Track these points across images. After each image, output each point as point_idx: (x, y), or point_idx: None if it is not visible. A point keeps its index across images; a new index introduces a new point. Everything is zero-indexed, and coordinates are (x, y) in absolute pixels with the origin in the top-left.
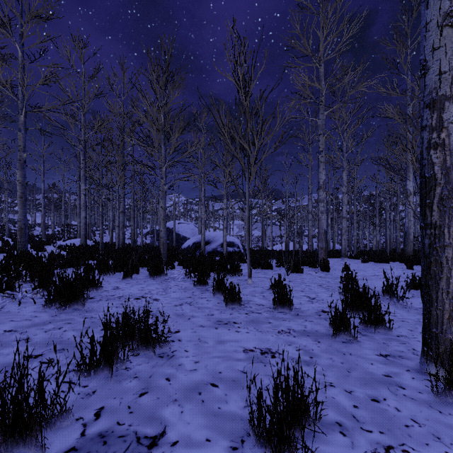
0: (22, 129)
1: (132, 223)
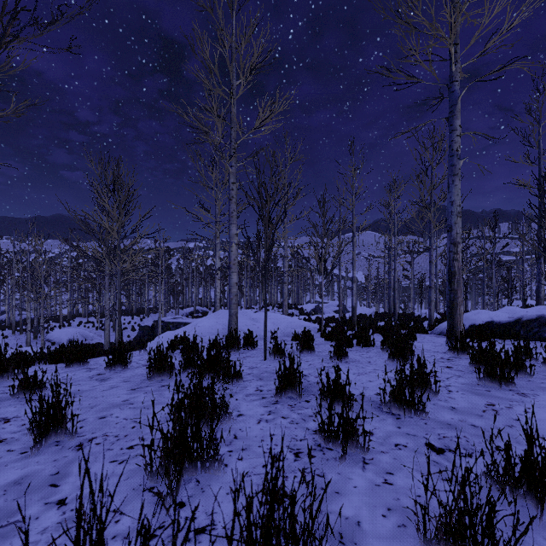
0: None
1: None
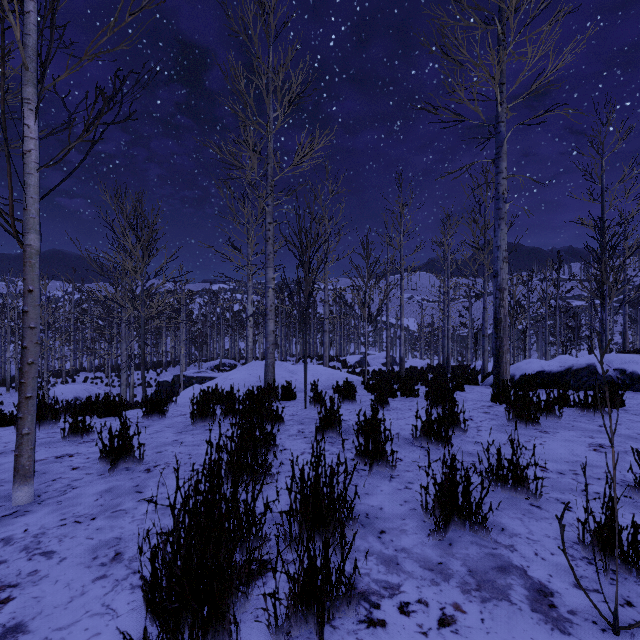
0: None
1: None
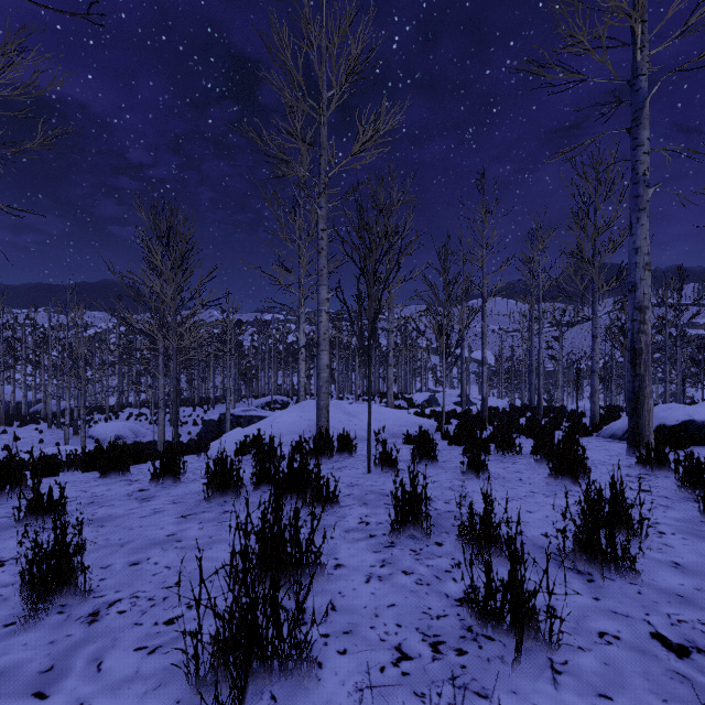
0: None
1: None
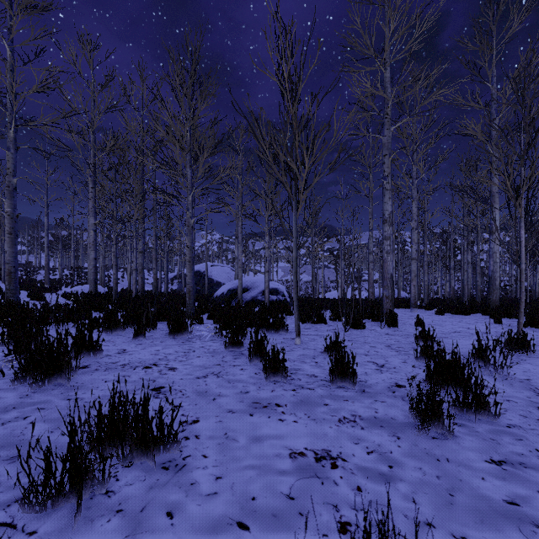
0: (11, 148)
1: (153, 265)
